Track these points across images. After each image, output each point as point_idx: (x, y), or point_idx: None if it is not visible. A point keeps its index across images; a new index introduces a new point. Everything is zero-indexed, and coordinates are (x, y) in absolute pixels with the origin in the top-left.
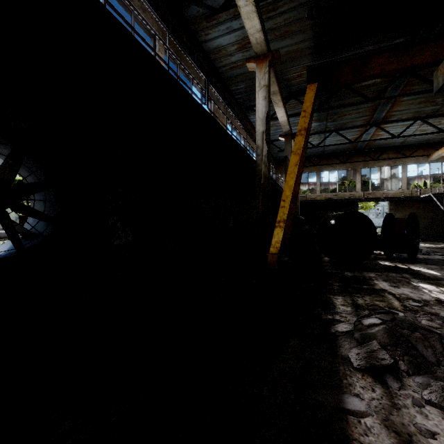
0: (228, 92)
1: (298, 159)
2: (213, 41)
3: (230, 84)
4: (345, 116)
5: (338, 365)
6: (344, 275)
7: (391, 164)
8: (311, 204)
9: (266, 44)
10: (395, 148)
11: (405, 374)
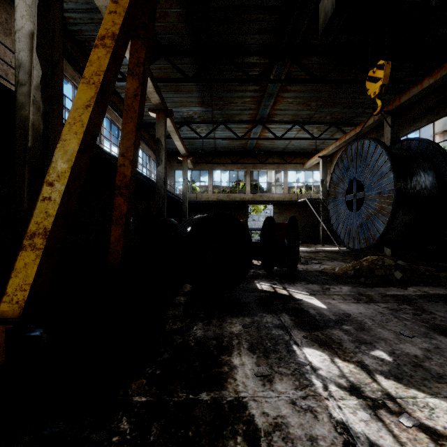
0: None
1: (93, 95)
2: None
3: None
4: (231, 104)
5: None
6: (186, 340)
7: (276, 168)
8: (203, 205)
9: None
10: (278, 154)
11: None
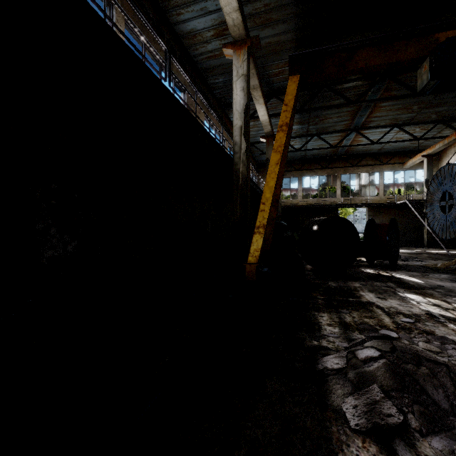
0: (205, 85)
1: (279, 158)
2: (186, 24)
3: (208, 76)
4: (327, 119)
5: (330, 425)
6: (328, 286)
7: (369, 170)
8: (293, 209)
9: (244, 27)
10: (373, 155)
11: (418, 436)
